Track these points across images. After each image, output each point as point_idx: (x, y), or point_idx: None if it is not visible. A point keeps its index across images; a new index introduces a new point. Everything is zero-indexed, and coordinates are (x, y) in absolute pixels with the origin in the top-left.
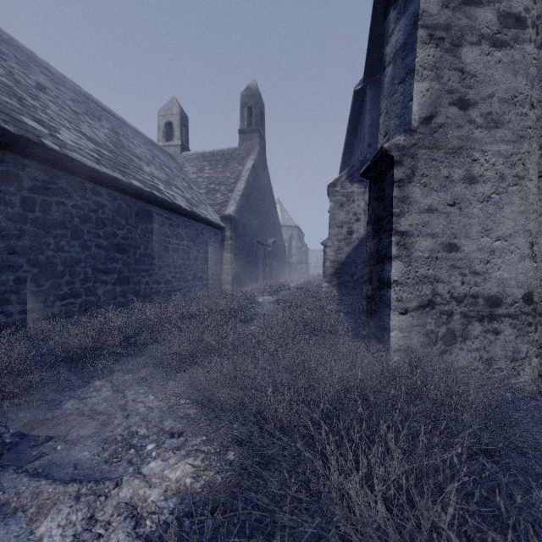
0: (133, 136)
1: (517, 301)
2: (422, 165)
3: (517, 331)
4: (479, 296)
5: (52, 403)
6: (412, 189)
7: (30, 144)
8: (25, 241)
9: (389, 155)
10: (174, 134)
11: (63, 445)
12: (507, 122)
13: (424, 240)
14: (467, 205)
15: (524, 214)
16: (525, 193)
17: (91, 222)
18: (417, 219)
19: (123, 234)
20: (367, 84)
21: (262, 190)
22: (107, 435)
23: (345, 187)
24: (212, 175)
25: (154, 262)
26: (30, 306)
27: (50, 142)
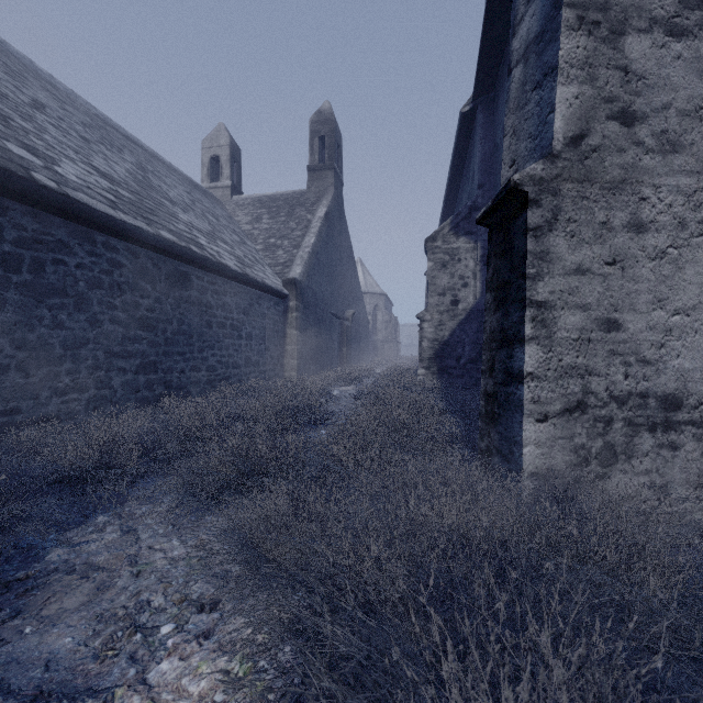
0: (166, 174)
1: (702, 401)
2: (568, 206)
3: None
4: (650, 395)
5: (29, 552)
6: (554, 240)
7: (13, 179)
8: (7, 315)
9: (520, 191)
10: (222, 172)
11: (34, 625)
12: (690, 144)
13: (571, 315)
14: (633, 263)
15: None
16: None
17: (102, 288)
18: (562, 284)
19: (148, 304)
20: (478, 104)
21: (338, 245)
22: (104, 607)
23: (448, 242)
24: (273, 226)
25: (192, 341)
26: (14, 404)
27: (44, 177)
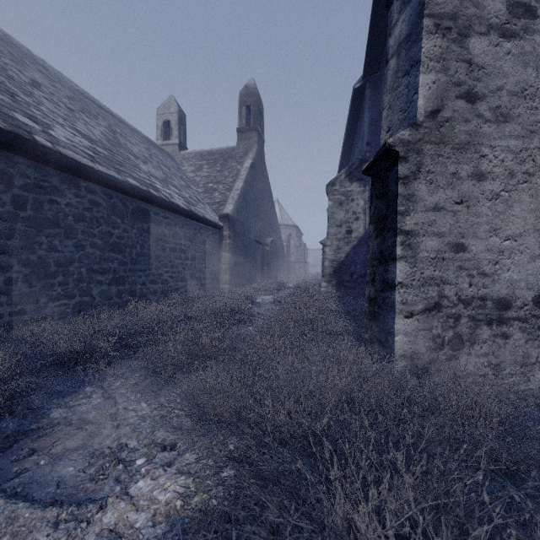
0: (130, 135)
1: (526, 303)
2: (428, 161)
3: (527, 335)
4: (488, 299)
5: (38, 411)
6: (418, 186)
7: (20, 140)
8: (16, 241)
9: (393, 150)
10: (172, 133)
11: (46, 459)
12: (517, 116)
13: (430, 240)
14: (475, 203)
15: (534, 213)
16: (535, 191)
17: (85, 221)
18: (423, 218)
19: (118, 233)
20: (367, 82)
21: (260, 189)
22: (95, 448)
23: (344, 186)
24: (211, 174)
25: (151, 261)
26: (21, 307)
27: (42, 139)
